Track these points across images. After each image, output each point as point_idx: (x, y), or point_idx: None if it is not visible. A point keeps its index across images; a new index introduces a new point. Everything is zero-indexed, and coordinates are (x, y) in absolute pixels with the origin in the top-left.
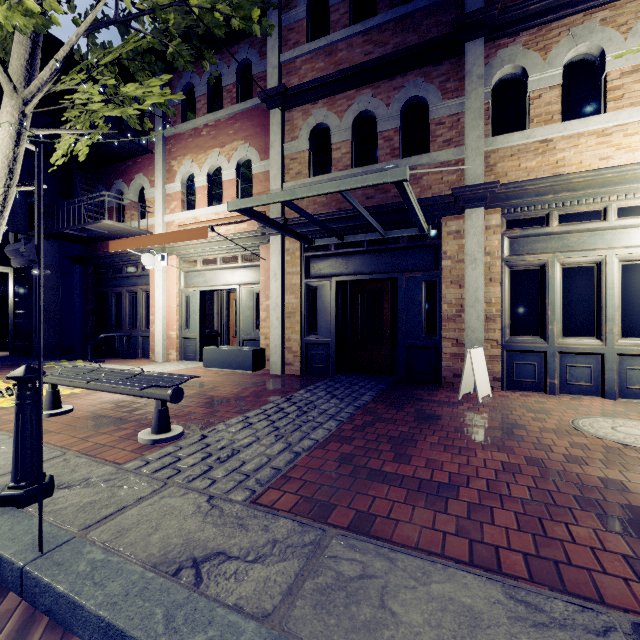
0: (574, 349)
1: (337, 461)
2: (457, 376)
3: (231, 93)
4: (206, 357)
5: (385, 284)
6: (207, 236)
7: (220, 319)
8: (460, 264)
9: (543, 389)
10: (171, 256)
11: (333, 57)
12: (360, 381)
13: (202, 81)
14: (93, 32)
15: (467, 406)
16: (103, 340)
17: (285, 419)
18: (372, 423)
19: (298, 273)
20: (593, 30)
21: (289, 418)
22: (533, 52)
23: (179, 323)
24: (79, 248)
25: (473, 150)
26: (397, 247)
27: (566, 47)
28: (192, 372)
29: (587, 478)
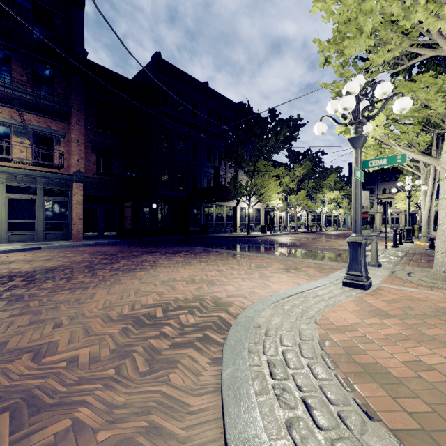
0: None
1: None
2: None
3: None
4: None
5: None
6: None
7: None
8: None
9: None
10: None
11: None
12: None
13: None
14: None
15: None
16: None
17: None
18: None
19: None
20: None
21: None
22: None
23: None
24: None
25: None
26: None
27: None
28: None
29: None
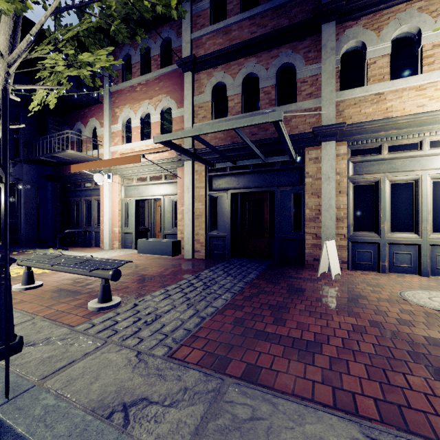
0: (399, 241)
1: (232, 324)
2: (316, 260)
3: (157, 61)
4: (139, 246)
5: (265, 195)
6: (139, 161)
7: (149, 219)
8: (318, 181)
9: (377, 269)
10: (115, 175)
11: (228, 35)
12: (247, 263)
13: (137, 53)
14: (59, 17)
15: (324, 282)
16: (68, 234)
17: (194, 292)
18: (257, 294)
19: (204, 187)
20: (413, 15)
21: (197, 291)
22: (370, 31)
23: (120, 222)
24: (51, 170)
25: (327, 100)
26: (273, 169)
27: (393, 27)
28: (129, 257)
29: (415, 337)
